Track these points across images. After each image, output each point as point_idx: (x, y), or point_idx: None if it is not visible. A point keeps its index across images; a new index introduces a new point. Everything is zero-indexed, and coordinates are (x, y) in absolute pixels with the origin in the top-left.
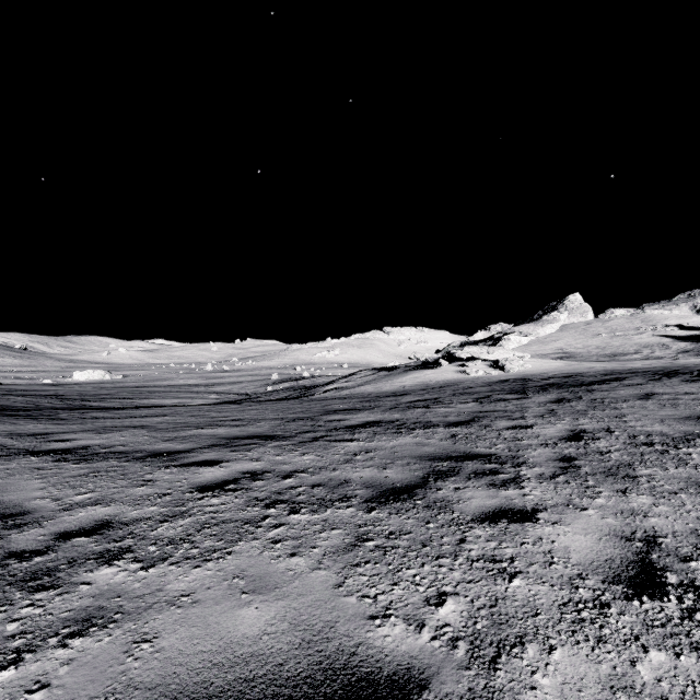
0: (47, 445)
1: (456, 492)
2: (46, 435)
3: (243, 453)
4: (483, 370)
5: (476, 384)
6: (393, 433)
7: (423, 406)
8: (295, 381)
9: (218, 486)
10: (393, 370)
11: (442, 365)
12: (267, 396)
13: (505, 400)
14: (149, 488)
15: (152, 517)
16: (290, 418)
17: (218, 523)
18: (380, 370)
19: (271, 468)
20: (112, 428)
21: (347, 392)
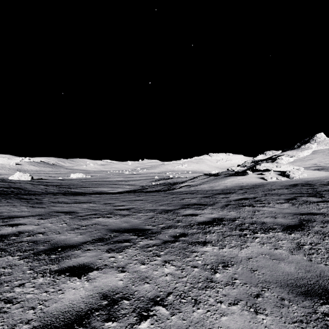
0: (0, 230)
1: None
2: (10, 219)
3: (114, 255)
4: (275, 177)
5: (275, 187)
6: (239, 236)
7: (249, 204)
8: (166, 180)
9: (63, 328)
10: (217, 176)
11: (248, 174)
12: (151, 188)
13: (312, 203)
14: None
15: None
16: (159, 210)
17: None
18: (210, 175)
19: (131, 289)
20: (54, 213)
21: (193, 188)
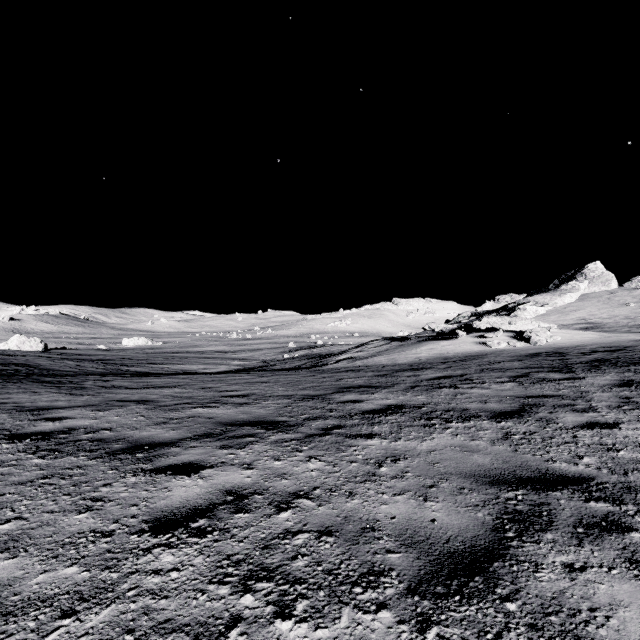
0: (34, 425)
1: (574, 581)
2: (44, 411)
3: (234, 452)
4: (506, 341)
5: (502, 358)
6: (423, 426)
7: (450, 385)
8: (310, 349)
9: (183, 519)
10: (405, 340)
11: (459, 336)
12: (282, 364)
13: (552, 381)
14: (91, 516)
15: (55, 598)
16: (299, 396)
17: (148, 631)
18: (392, 340)
19: (264, 485)
20: (115, 402)
21: (359, 363)
